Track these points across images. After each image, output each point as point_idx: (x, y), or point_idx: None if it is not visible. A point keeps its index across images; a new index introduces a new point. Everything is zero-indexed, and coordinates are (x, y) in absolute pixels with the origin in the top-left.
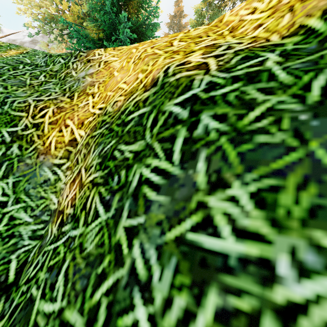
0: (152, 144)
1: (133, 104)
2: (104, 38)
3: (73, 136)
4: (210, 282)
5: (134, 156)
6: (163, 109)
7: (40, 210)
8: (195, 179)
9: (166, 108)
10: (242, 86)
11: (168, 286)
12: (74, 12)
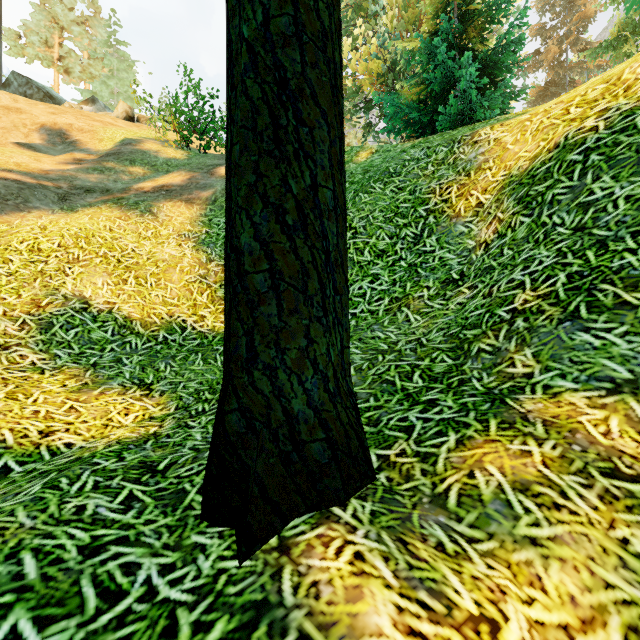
0: (559, 178)
1: (539, 164)
2: (427, 96)
3: (479, 201)
4: (590, 208)
5: (546, 188)
6: (565, 160)
7: (460, 251)
8: (586, 182)
9: (567, 159)
10: (617, 136)
11: (572, 218)
12: (370, 71)
